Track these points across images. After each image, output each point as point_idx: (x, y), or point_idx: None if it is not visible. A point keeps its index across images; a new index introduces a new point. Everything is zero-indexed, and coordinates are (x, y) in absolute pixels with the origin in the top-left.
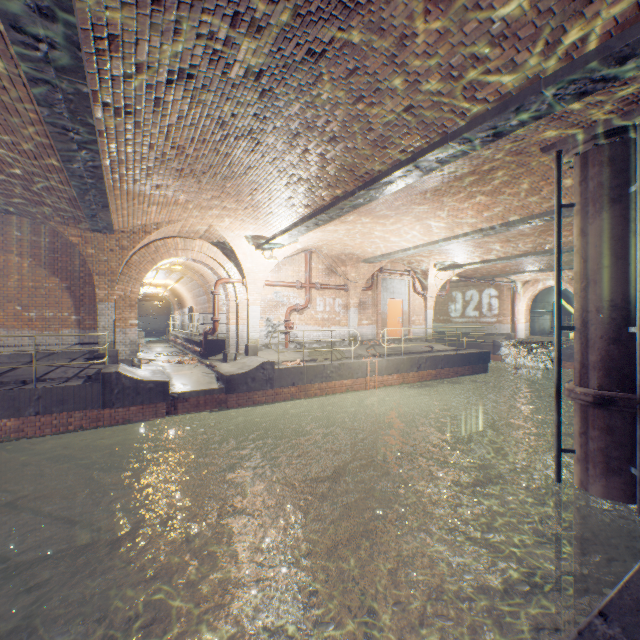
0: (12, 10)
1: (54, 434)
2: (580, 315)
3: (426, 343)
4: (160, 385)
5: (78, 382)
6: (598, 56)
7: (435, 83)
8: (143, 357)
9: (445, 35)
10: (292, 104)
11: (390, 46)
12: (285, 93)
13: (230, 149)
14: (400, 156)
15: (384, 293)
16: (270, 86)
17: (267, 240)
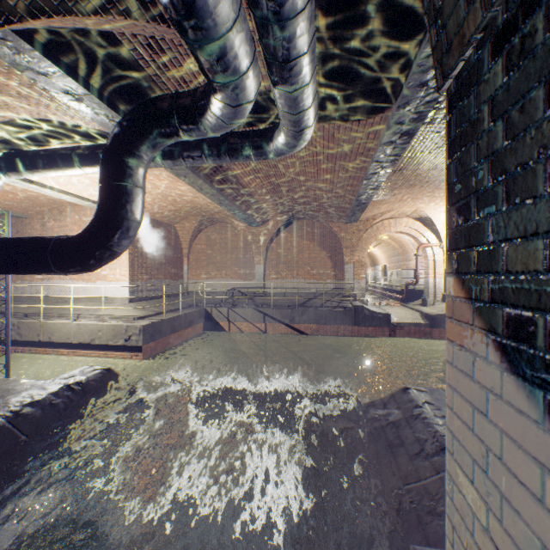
0: (378, 158)
1: (331, 336)
2: None
3: None
4: (385, 316)
5: (341, 309)
6: None
7: None
8: None
9: None
10: None
11: None
12: None
13: None
14: None
15: None
16: None
17: None
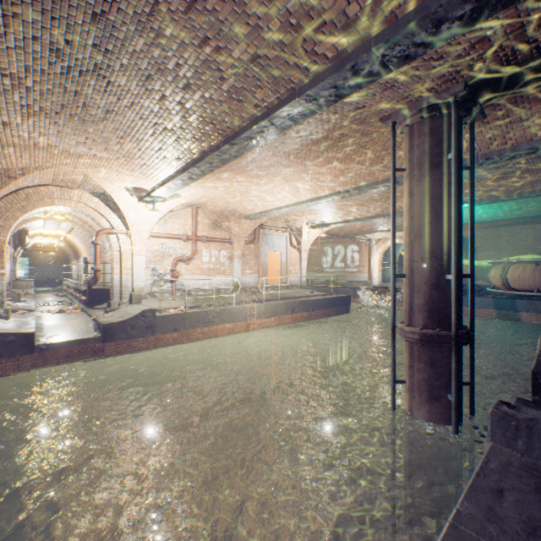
0: None
1: None
2: (410, 264)
3: (301, 289)
4: (23, 337)
5: None
6: (418, 16)
7: (276, 30)
8: (21, 307)
9: None
10: (134, 37)
11: None
12: (122, 21)
13: (79, 86)
14: (256, 111)
15: (265, 246)
16: (101, 9)
17: (148, 193)
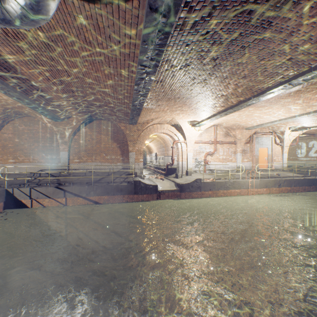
0: (143, 61)
1: (119, 203)
2: None
3: (282, 172)
4: (154, 186)
5: (125, 183)
6: None
7: (307, 47)
8: None
9: (316, 27)
10: (227, 67)
11: (283, 37)
12: (225, 63)
13: (193, 87)
14: (280, 80)
15: (256, 145)
16: (219, 62)
17: (198, 122)
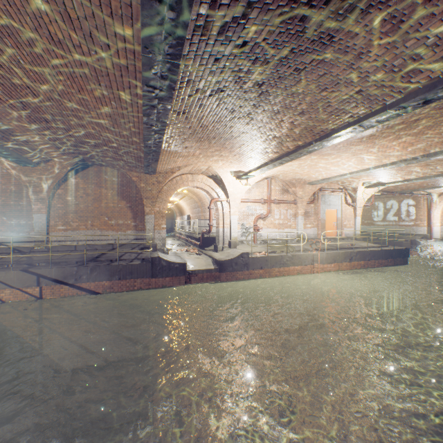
0: (149, 78)
1: (127, 291)
2: None
3: (355, 241)
4: (182, 265)
5: (138, 262)
6: None
7: (380, 76)
8: None
9: (391, 49)
10: (278, 97)
11: (350, 59)
12: (275, 92)
13: (233, 124)
14: (348, 120)
15: (323, 205)
16: (266, 89)
17: (244, 173)
